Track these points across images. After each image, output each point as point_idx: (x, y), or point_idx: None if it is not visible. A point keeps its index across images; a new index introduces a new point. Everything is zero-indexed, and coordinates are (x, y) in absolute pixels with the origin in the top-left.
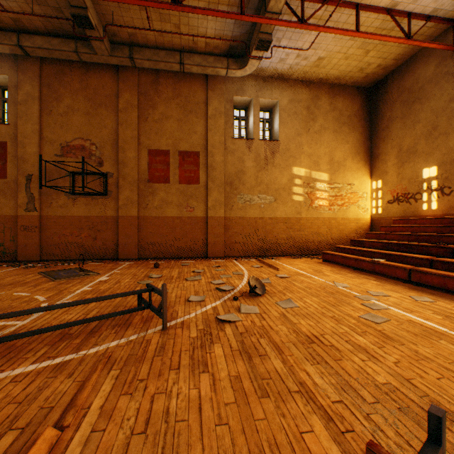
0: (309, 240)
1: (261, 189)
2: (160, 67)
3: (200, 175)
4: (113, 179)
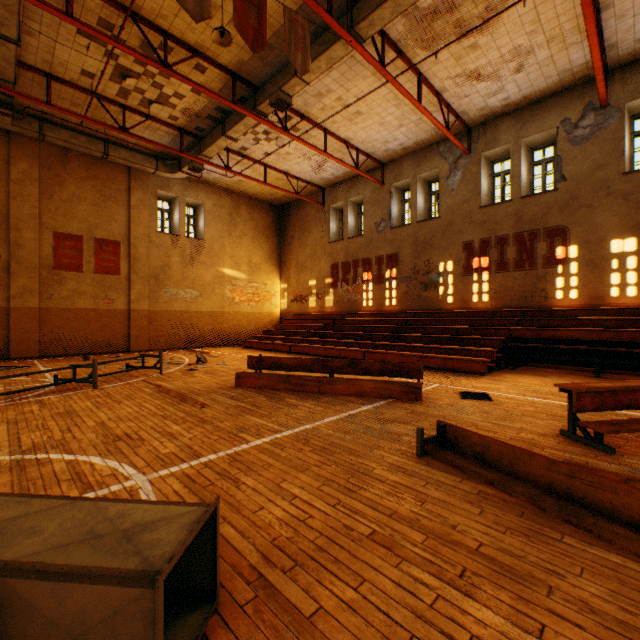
0: (232, 332)
1: (187, 284)
2: (78, 149)
3: (121, 266)
4: (0, 261)
